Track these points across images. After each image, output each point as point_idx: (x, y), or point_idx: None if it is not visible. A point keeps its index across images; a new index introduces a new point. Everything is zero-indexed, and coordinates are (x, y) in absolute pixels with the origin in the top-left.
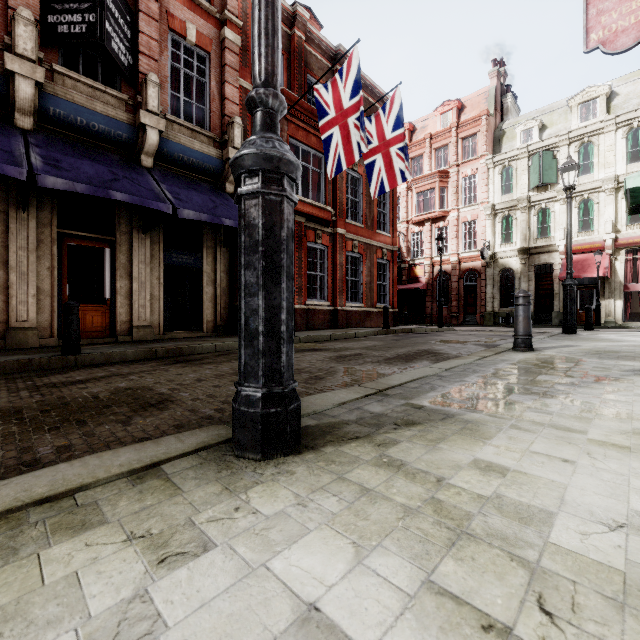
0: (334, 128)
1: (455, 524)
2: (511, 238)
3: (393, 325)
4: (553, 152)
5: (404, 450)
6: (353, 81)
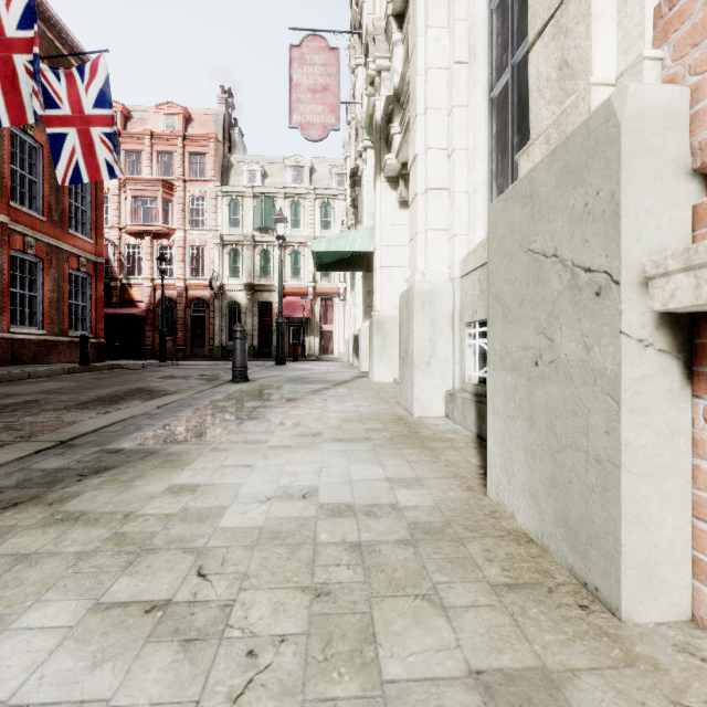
0: None
1: (137, 547)
2: (239, 272)
3: (97, 360)
4: (273, 201)
5: (88, 499)
6: (24, 4)
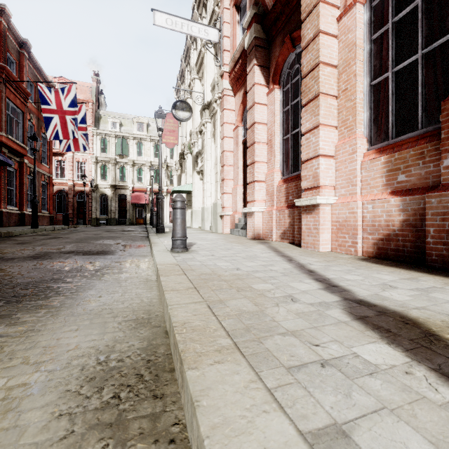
0: (55, 115)
1: None
2: (106, 178)
3: (50, 224)
4: (127, 140)
5: None
6: (71, 99)
